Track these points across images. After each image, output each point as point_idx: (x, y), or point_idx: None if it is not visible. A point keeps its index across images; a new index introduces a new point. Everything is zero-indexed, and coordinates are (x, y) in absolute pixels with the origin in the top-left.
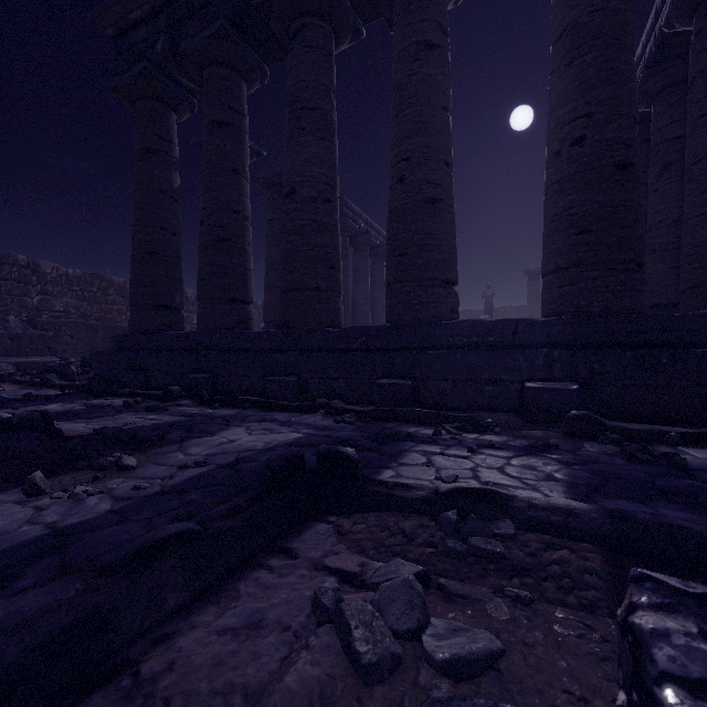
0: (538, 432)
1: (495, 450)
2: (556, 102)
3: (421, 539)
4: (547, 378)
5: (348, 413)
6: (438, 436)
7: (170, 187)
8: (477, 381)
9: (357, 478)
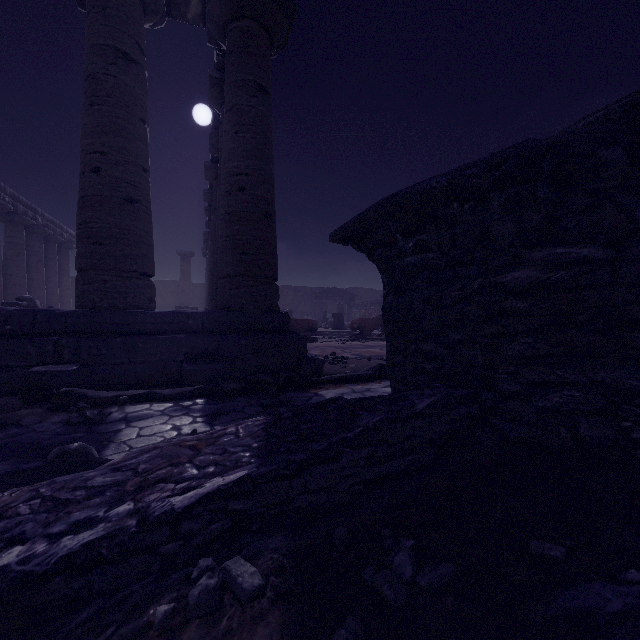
0: (25, 411)
1: None
2: (83, 131)
3: None
4: (58, 361)
5: None
6: None
7: None
8: None
9: None
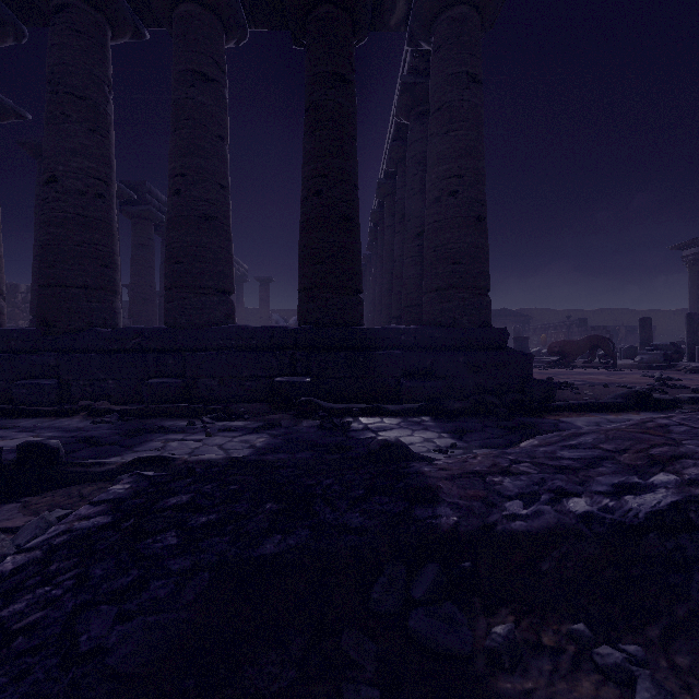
0: (277, 416)
1: (230, 432)
2: (305, 158)
3: (93, 497)
4: (293, 373)
5: (113, 413)
6: (191, 426)
7: None
8: (240, 378)
9: (57, 464)
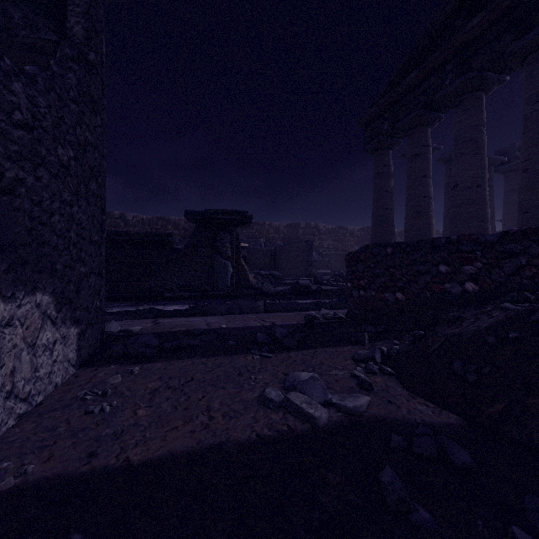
0: None
1: None
2: None
3: None
4: None
5: None
6: None
7: (389, 188)
8: None
9: None
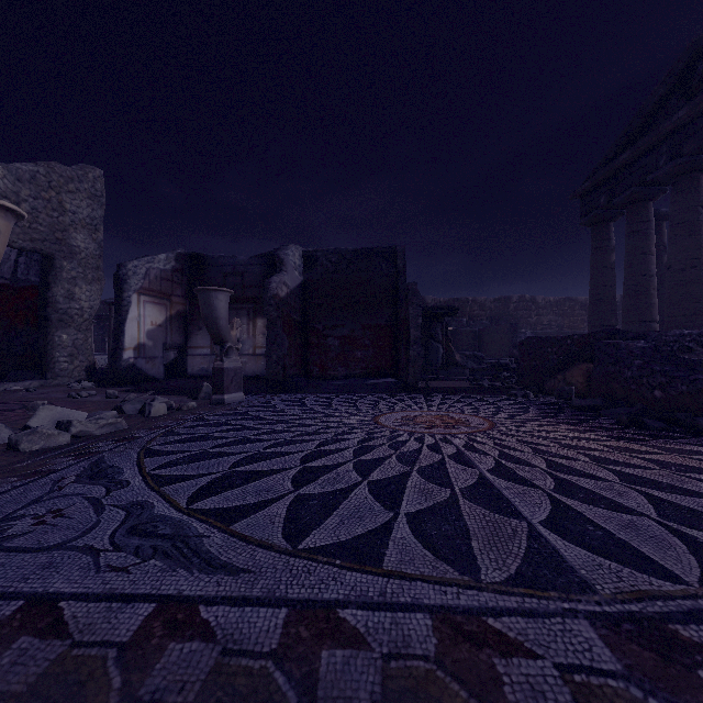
0: None
1: None
2: None
3: None
4: None
5: None
6: None
7: (609, 263)
8: None
9: None
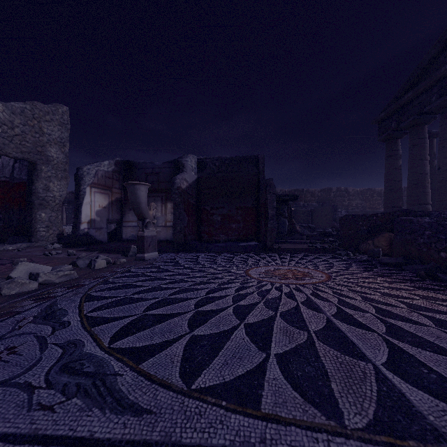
0: None
1: None
2: None
3: None
4: None
5: None
6: None
7: (397, 166)
8: None
9: None
